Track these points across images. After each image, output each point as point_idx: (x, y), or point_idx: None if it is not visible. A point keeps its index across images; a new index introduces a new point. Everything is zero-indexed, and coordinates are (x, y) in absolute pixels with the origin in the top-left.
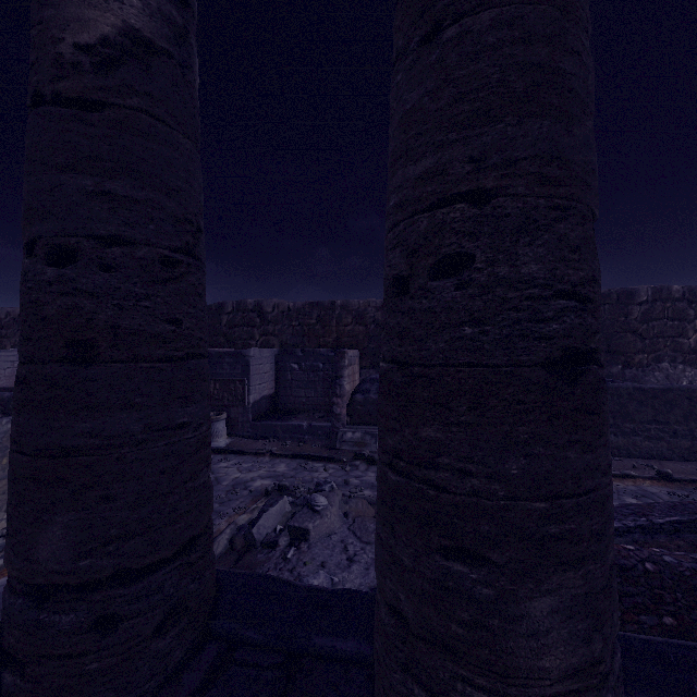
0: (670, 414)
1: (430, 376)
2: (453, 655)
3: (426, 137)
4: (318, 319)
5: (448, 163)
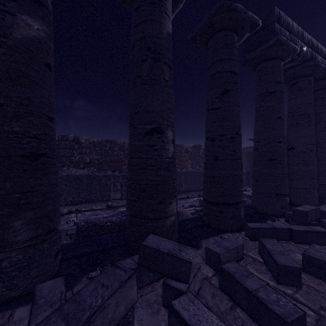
0: None
1: None
2: None
3: None
4: None
5: None
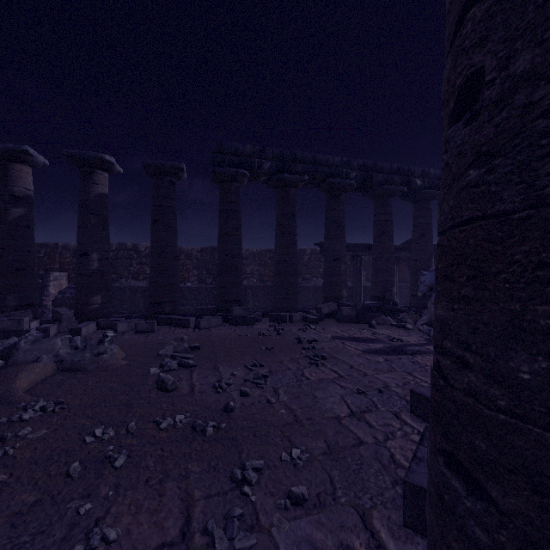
0: (200, 296)
1: None
2: None
3: None
4: (46, 254)
5: None
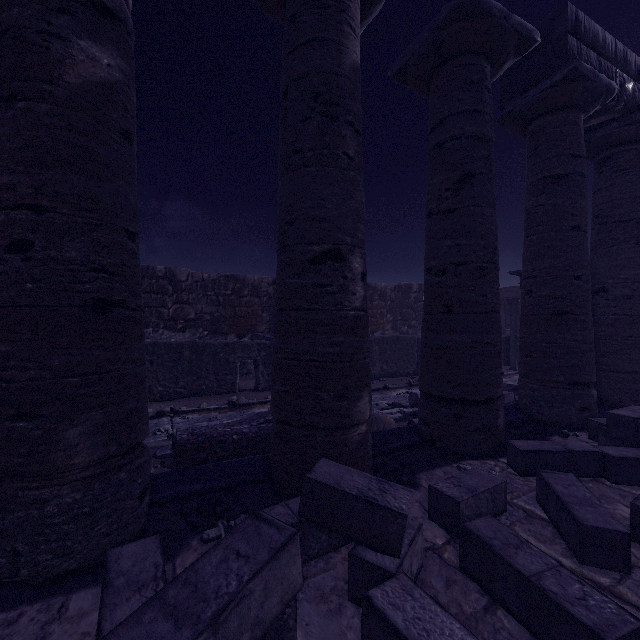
0: None
1: (4, 313)
2: (18, 478)
3: (4, 163)
4: None
5: (18, 184)
